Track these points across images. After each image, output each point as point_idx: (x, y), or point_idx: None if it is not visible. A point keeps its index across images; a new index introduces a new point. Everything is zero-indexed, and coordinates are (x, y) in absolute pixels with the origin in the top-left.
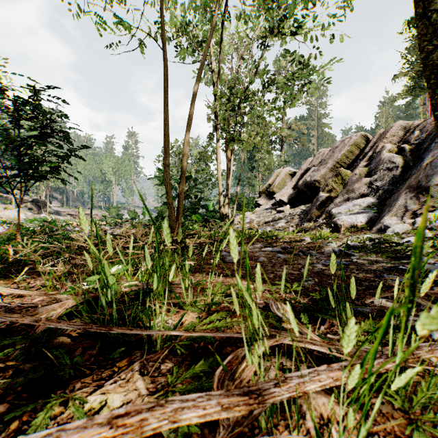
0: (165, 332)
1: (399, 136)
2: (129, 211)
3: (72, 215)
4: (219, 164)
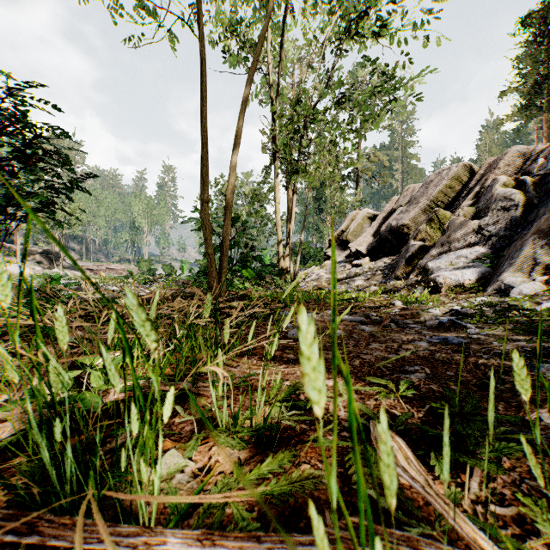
0: (154, 537)
1: (516, 166)
2: (163, 265)
3: (93, 270)
4: (277, 205)
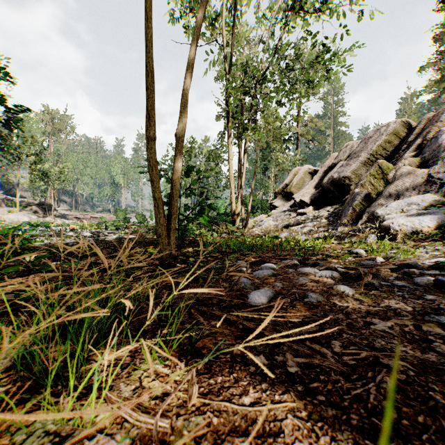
0: None
1: None
2: (136, 214)
3: (80, 218)
4: (230, 161)
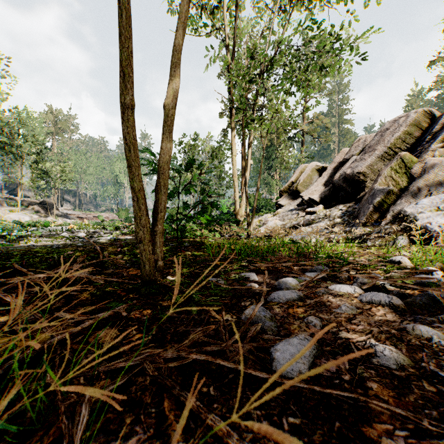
0: None
1: None
2: None
3: (82, 218)
4: (234, 157)
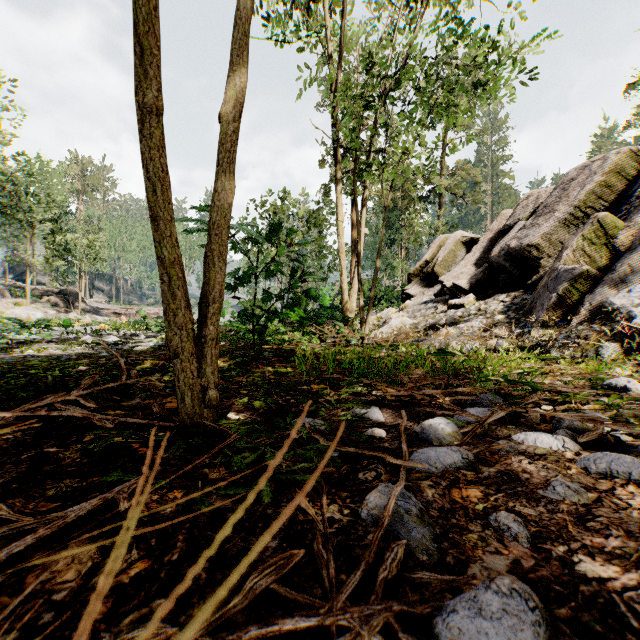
0: None
1: None
2: None
3: (121, 314)
4: (341, 223)
